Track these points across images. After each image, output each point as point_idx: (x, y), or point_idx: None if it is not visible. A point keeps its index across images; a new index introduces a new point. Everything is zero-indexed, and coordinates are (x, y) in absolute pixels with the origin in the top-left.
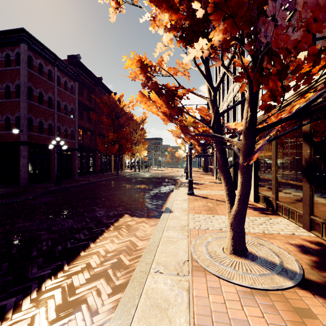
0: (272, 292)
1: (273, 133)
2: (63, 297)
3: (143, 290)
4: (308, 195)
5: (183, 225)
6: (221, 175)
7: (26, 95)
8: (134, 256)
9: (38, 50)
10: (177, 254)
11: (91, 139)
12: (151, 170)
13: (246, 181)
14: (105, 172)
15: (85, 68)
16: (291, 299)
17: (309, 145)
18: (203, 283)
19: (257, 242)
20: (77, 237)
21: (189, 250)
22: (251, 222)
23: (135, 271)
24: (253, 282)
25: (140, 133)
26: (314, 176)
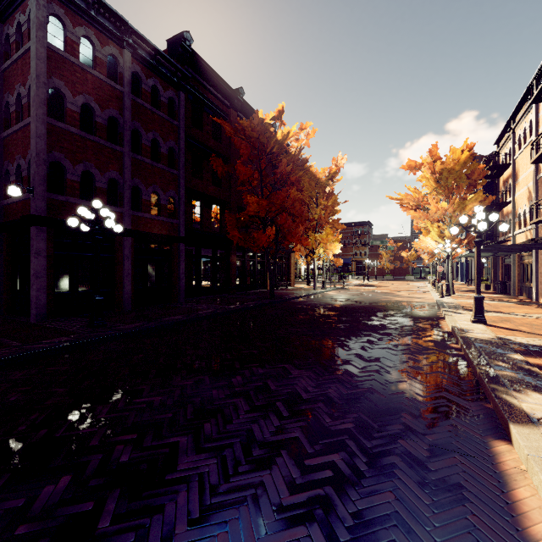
0: None
1: None
2: None
3: None
4: None
5: None
6: None
7: (44, 106)
8: None
9: (77, 4)
10: None
11: (222, 221)
12: (349, 286)
13: None
14: (252, 290)
15: (205, 65)
16: None
17: None
18: None
19: None
20: None
21: None
22: None
23: None
24: None
25: (326, 204)
26: None
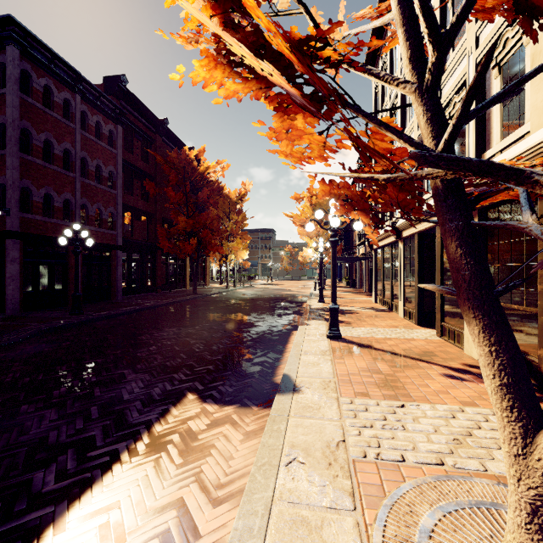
0: None
1: None
2: None
3: None
4: None
5: (331, 444)
6: (473, 318)
7: (18, 144)
8: None
9: (42, 61)
10: None
11: (149, 230)
12: (255, 285)
13: None
14: (174, 289)
15: (137, 100)
16: None
17: None
18: None
19: None
20: (34, 482)
21: None
22: None
23: None
24: None
25: (237, 219)
26: None
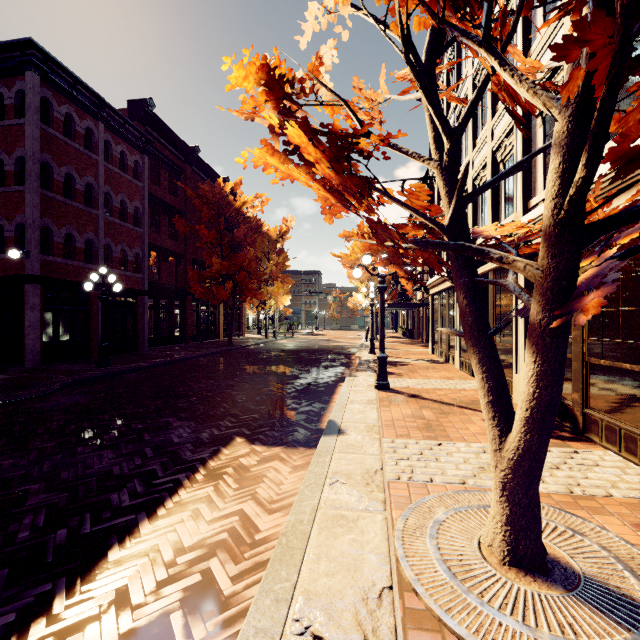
0: None
1: (633, 236)
2: None
3: None
4: None
5: (370, 471)
6: (473, 353)
7: (38, 179)
8: (247, 566)
9: (63, 87)
10: (360, 566)
11: (178, 273)
12: (298, 335)
13: (551, 371)
14: (205, 340)
15: (165, 126)
16: None
17: None
18: None
19: (564, 524)
20: (113, 500)
21: (390, 551)
22: None
23: (242, 631)
24: None
25: (277, 260)
26: None
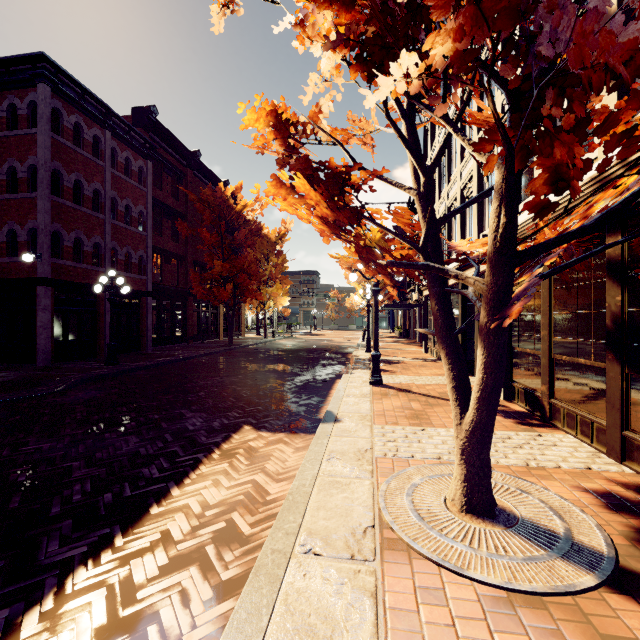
0: (554, 598)
1: (552, 260)
2: (110, 609)
3: (280, 594)
4: (618, 389)
5: (361, 450)
6: (442, 349)
7: (49, 186)
8: (262, 517)
9: (73, 97)
10: (350, 513)
11: (180, 274)
12: (296, 335)
13: (494, 361)
14: (206, 339)
15: (167, 132)
16: (595, 615)
17: (621, 287)
18: (406, 579)
19: (515, 486)
20: (145, 473)
21: (374, 504)
22: (500, 443)
23: (262, 551)
24: (513, 576)
25: (276, 262)
26: (631, 349)
